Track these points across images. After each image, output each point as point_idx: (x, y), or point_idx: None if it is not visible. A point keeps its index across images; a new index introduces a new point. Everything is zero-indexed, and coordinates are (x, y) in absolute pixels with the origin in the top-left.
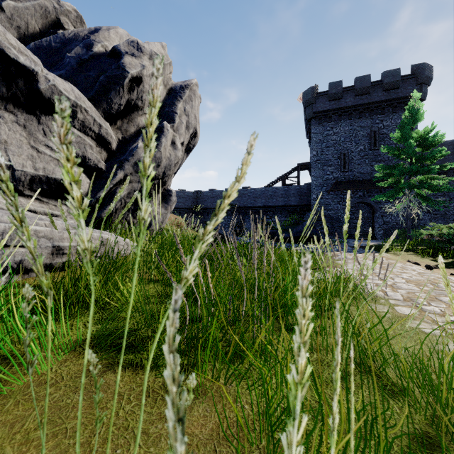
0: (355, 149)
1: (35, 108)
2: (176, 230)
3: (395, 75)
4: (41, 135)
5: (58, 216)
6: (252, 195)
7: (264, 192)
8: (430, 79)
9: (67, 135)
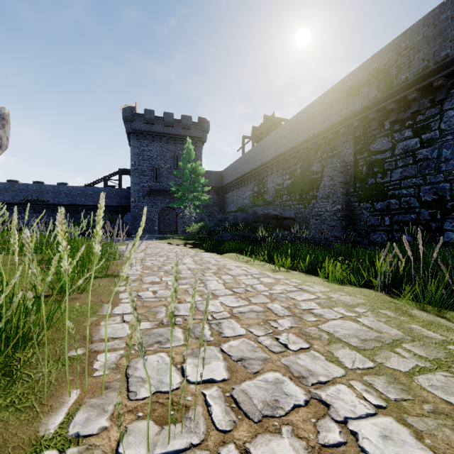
0: (164, 166)
1: None
2: None
3: (189, 120)
4: None
5: None
6: (69, 193)
7: (84, 191)
8: (208, 129)
9: None
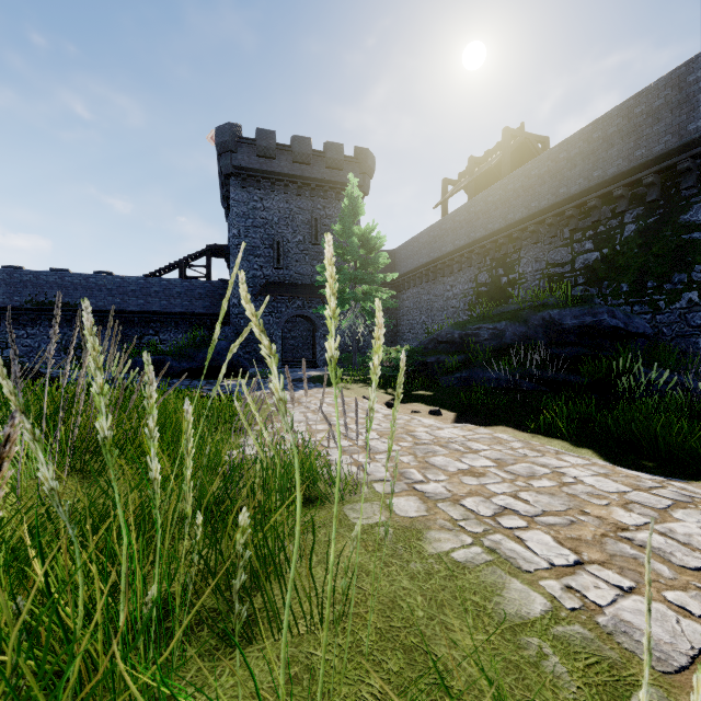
0: (292, 238)
1: None
2: None
3: (339, 151)
4: None
5: None
6: (116, 288)
7: (143, 286)
8: (373, 171)
9: None
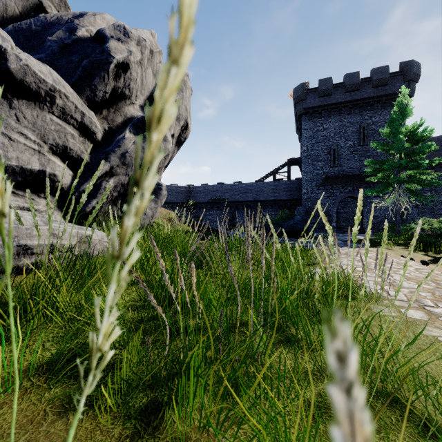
0: (344, 144)
1: (5, 90)
2: (167, 224)
3: (384, 72)
4: (13, 121)
5: (36, 211)
6: (243, 190)
7: (255, 187)
8: (418, 76)
9: (44, 122)
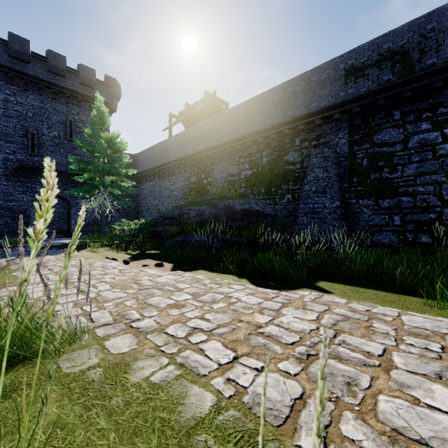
0: (47, 132)
1: None
2: None
3: (91, 74)
4: None
5: None
6: None
7: None
8: (119, 96)
9: None
